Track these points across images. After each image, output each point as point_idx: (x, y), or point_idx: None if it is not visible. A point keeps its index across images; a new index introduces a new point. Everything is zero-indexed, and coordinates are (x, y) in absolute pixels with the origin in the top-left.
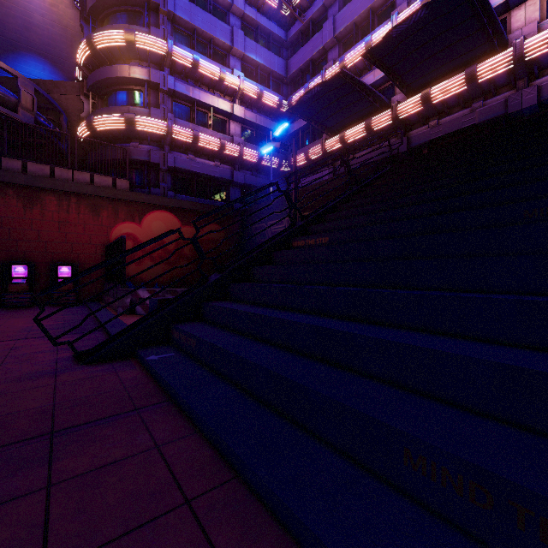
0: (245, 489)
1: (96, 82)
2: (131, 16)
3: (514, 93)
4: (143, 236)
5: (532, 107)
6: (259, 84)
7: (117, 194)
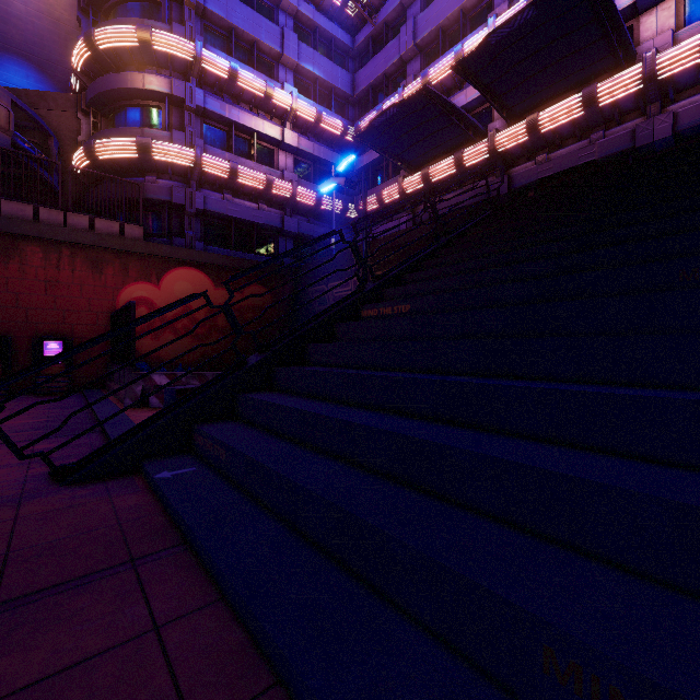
0: None
1: (98, 95)
2: (146, 8)
3: (643, 121)
4: (162, 301)
5: (666, 139)
6: (318, 104)
7: (127, 245)
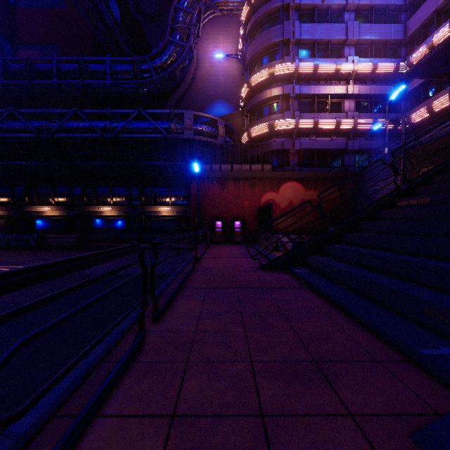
0: (346, 315)
1: (251, 106)
2: (271, 55)
3: None
4: (279, 200)
5: None
6: (374, 57)
7: (264, 175)
